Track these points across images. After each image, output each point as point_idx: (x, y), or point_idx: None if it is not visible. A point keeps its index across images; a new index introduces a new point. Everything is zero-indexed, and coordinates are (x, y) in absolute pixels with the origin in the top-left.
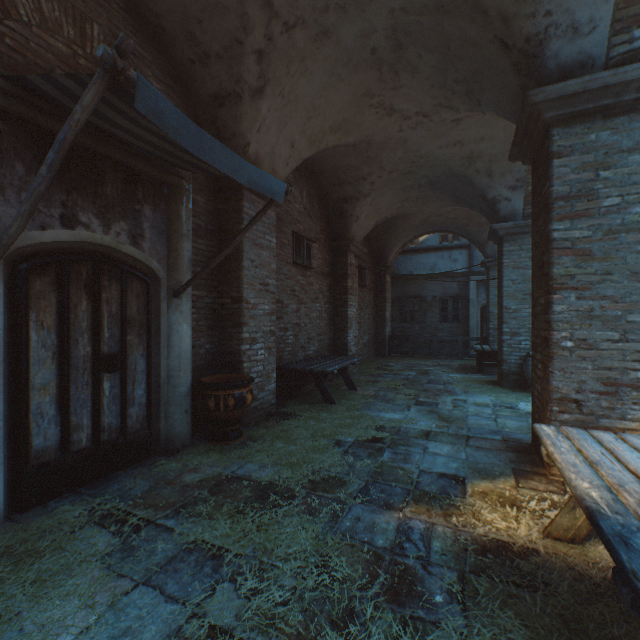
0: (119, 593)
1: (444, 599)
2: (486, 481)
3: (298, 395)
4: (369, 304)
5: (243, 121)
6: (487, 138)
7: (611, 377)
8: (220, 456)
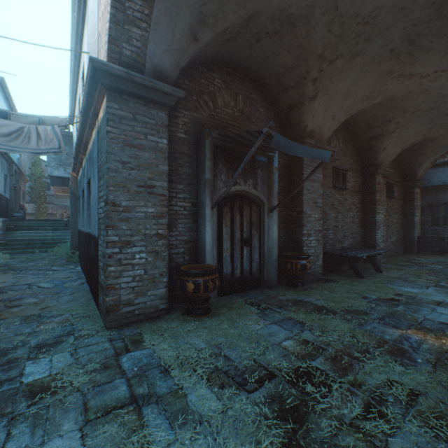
0: (266, 323)
1: (422, 361)
2: None
3: (336, 271)
4: (397, 211)
5: (304, 115)
6: None
7: None
8: (293, 292)
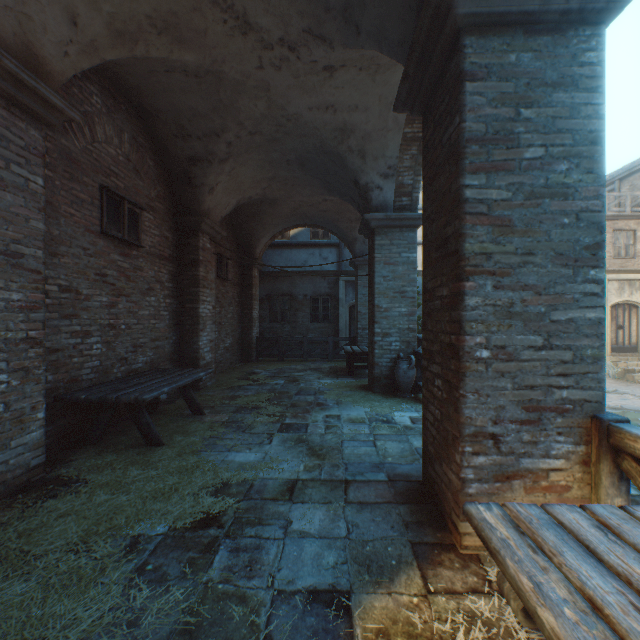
0: None
1: None
2: (382, 592)
3: (107, 434)
4: (233, 301)
5: None
6: (362, 108)
7: (534, 399)
8: None
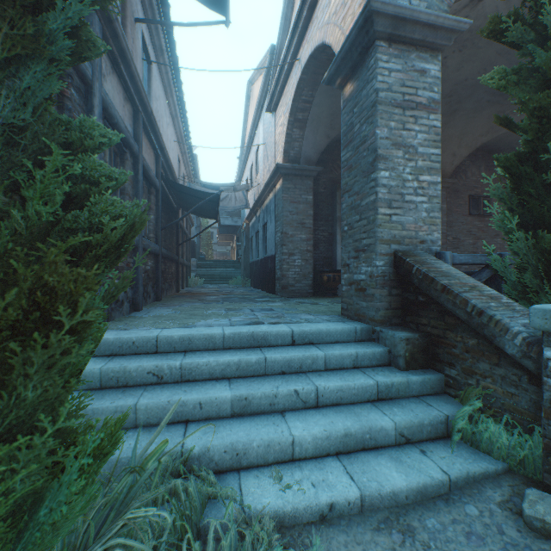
0: None
1: None
2: None
3: None
4: None
5: None
6: None
7: None
8: None
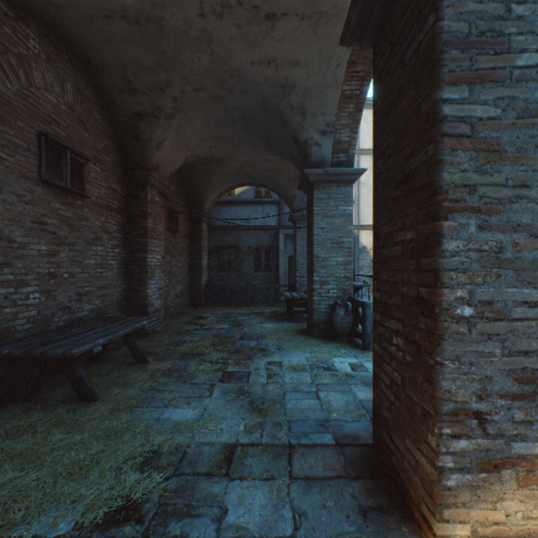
0: None
1: None
2: None
3: (42, 387)
4: (184, 252)
5: None
6: (303, 63)
7: (528, 367)
8: None
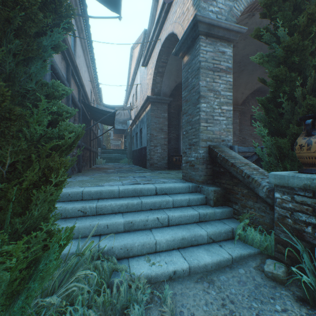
0: None
1: None
2: None
3: None
4: None
5: None
6: None
7: None
8: None
